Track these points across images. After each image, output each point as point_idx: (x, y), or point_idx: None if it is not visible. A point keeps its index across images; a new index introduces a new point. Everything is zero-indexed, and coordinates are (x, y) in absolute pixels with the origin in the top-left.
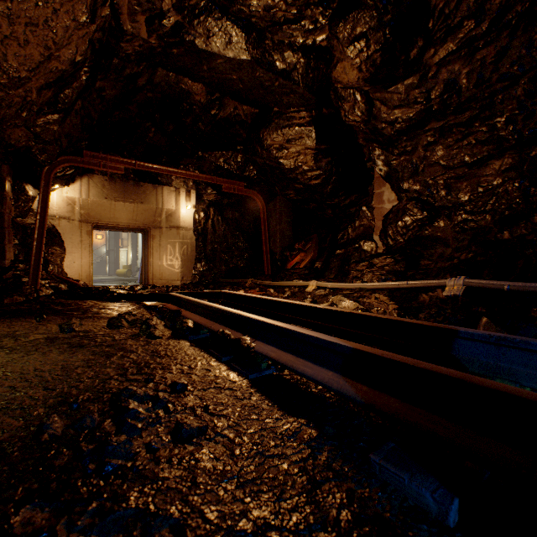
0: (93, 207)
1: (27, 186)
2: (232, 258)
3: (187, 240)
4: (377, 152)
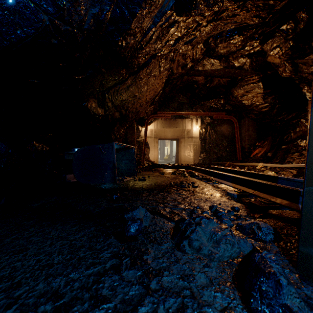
0: (158, 131)
1: (139, 127)
2: (219, 151)
3: (196, 143)
4: (306, 88)
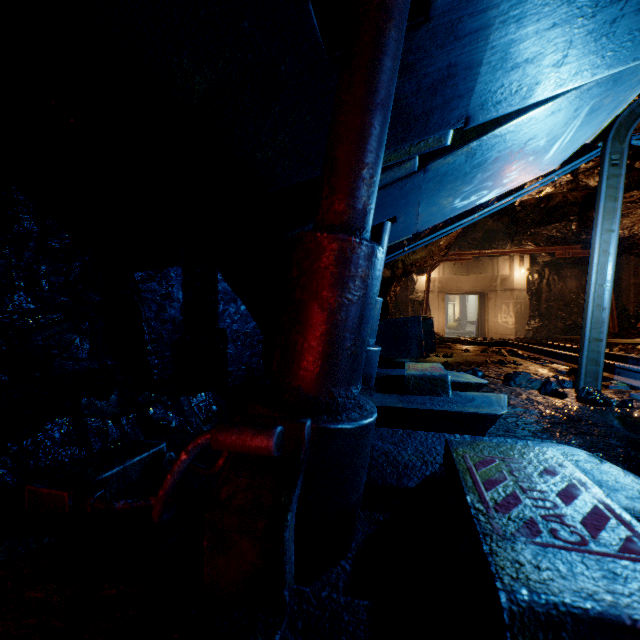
0: (446, 282)
1: (414, 277)
2: (570, 315)
3: (520, 300)
4: None
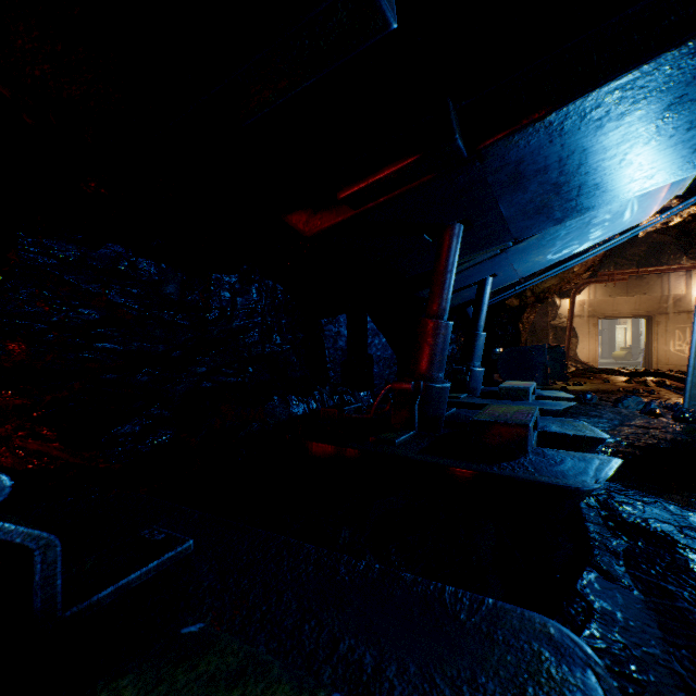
0: (598, 305)
1: (556, 301)
2: None
3: None
4: None
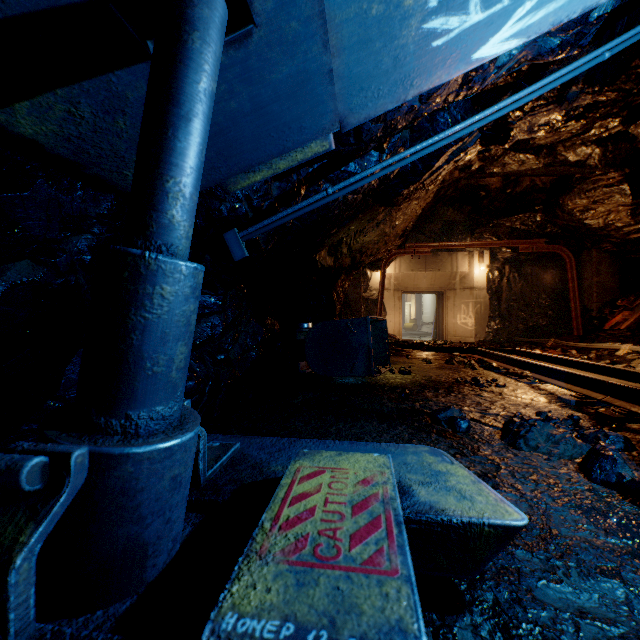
0: (402, 278)
1: (368, 272)
2: (531, 316)
3: (480, 299)
4: None
